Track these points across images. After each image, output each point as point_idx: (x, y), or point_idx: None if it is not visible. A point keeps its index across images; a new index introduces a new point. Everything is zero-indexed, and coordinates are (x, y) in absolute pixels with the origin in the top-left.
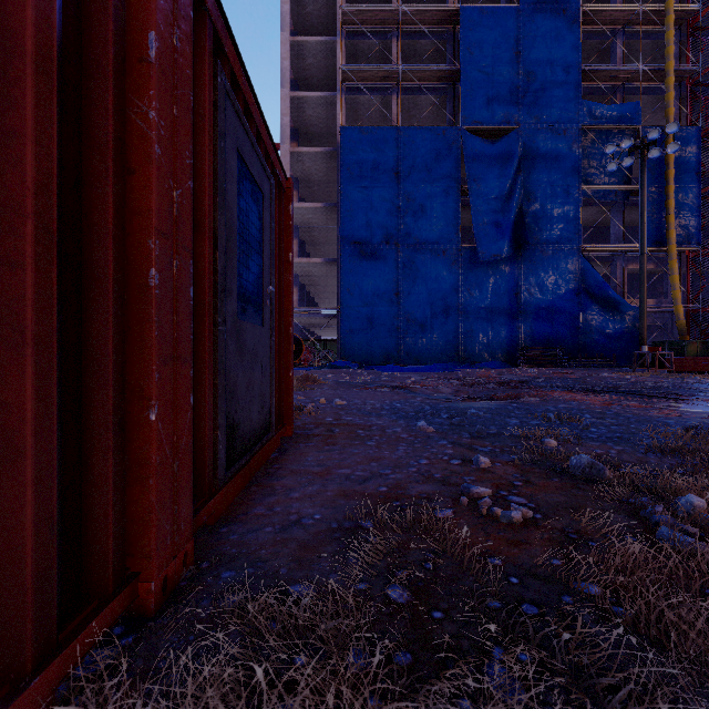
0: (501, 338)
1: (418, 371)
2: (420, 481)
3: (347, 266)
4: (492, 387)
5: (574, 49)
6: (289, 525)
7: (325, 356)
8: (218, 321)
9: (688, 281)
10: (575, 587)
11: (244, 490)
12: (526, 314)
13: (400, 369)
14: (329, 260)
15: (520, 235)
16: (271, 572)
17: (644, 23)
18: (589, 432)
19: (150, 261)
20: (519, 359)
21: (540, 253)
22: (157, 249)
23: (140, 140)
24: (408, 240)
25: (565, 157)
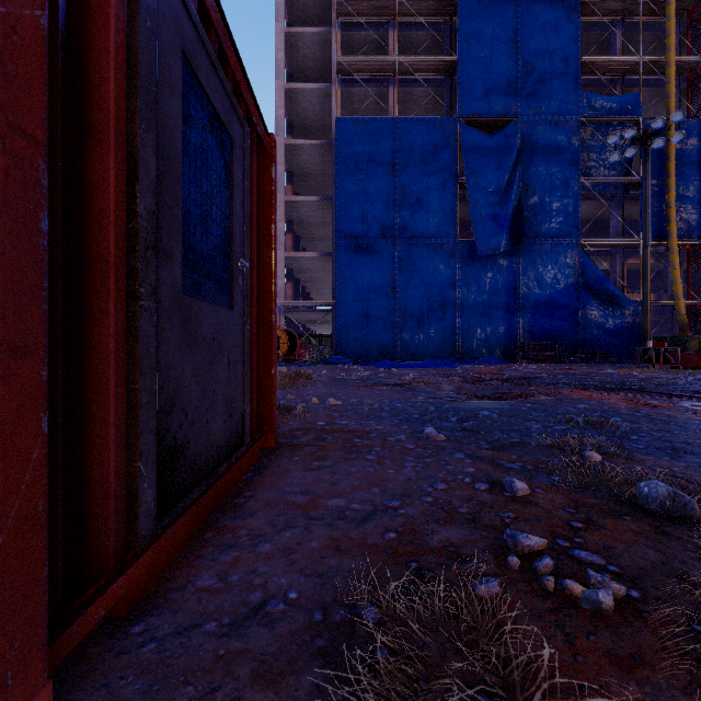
0: (499, 333)
1: (415, 367)
2: (440, 520)
3: (342, 260)
4: (495, 384)
5: (573, 39)
6: (246, 616)
7: (320, 351)
8: (140, 292)
9: (688, 276)
10: None
11: (193, 537)
12: (525, 309)
13: (397, 365)
14: (324, 255)
15: (518, 229)
16: None
17: (644, 14)
18: (631, 441)
19: None
20: (517, 355)
21: (538, 247)
22: None
23: None
24: (404, 234)
25: (564, 150)
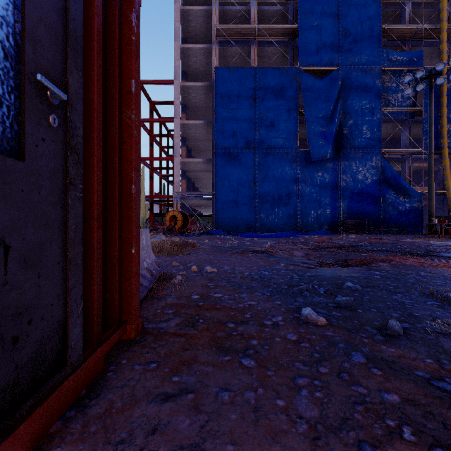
0: (326, 214)
1: (270, 237)
2: None
3: (219, 164)
4: (333, 250)
5: (377, 13)
6: None
7: (204, 226)
8: None
9: None
10: None
11: None
12: (344, 197)
13: (257, 235)
14: (207, 160)
15: (339, 142)
16: None
17: None
18: None
19: None
20: (339, 228)
21: (353, 155)
22: None
23: None
24: (262, 146)
25: (371, 89)
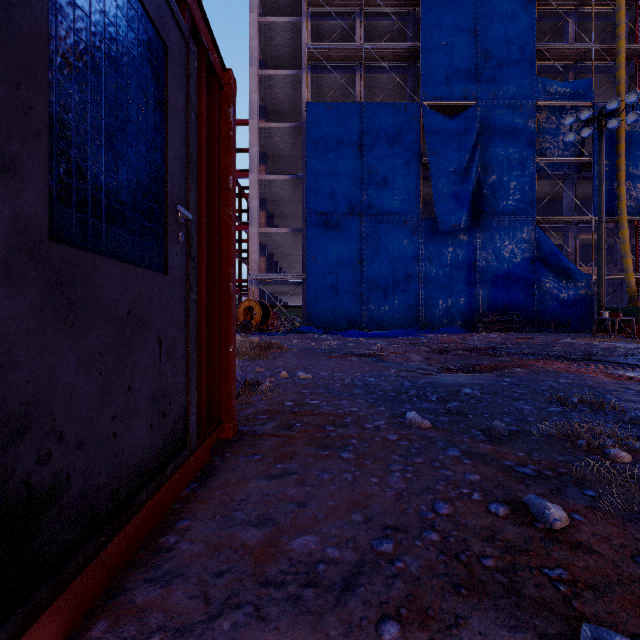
0: (459, 304)
1: (382, 337)
2: (462, 587)
3: (312, 235)
4: (463, 354)
5: (529, 28)
6: None
7: (291, 321)
8: None
9: (637, 251)
10: None
11: (71, 635)
12: (484, 281)
13: (364, 334)
14: (295, 231)
15: (478, 206)
16: None
17: (595, 5)
18: None
19: None
20: (477, 324)
21: (496, 223)
22: None
23: None
24: (371, 211)
25: (521, 132)
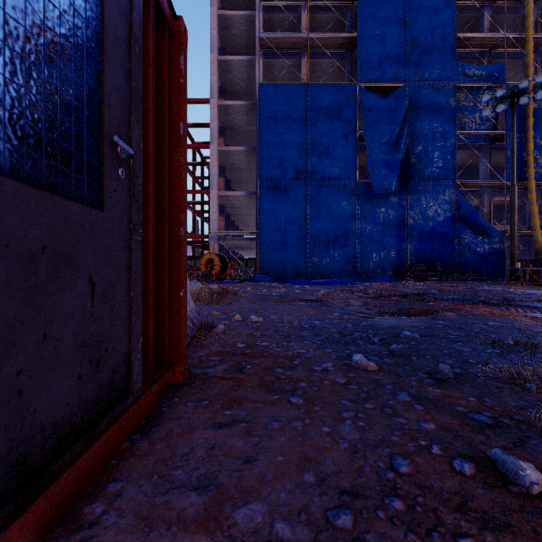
0: (391, 257)
1: (324, 284)
2: None
3: (264, 198)
4: (396, 299)
5: (450, 20)
6: None
7: (246, 271)
8: None
9: None
10: None
11: None
12: (411, 237)
13: (309, 282)
14: (250, 194)
15: (406, 172)
16: None
17: None
18: None
19: None
20: (405, 274)
21: (422, 187)
22: None
23: None
24: (314, 177)
25: (443, 109)
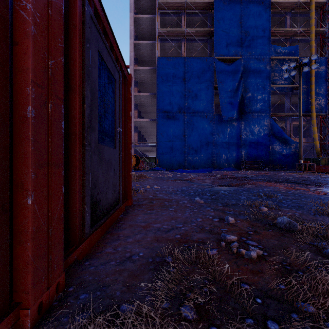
0: (233, 156)
1: (194, 172)
2: (198, 231)
3: (160, 122)
4: (230, 179)
5: (267, 20)
6: (125, 260)
7: (150, 165)
8: (85, 144)
9: (321, 130)
10: (297, 306)
11: (102, 237)
12: (245, 145)
13: (185, 171)
14: (152, 120)
15: (242, 108)
16: (110, 294)
17: (300, 9)
18: (282, 203)
19: (27, 101)
20: (241, 166)
21: (251, 116)
22: (33, 94)
23: (21, 22)
24: (189, 110)
25: (263, 71)
